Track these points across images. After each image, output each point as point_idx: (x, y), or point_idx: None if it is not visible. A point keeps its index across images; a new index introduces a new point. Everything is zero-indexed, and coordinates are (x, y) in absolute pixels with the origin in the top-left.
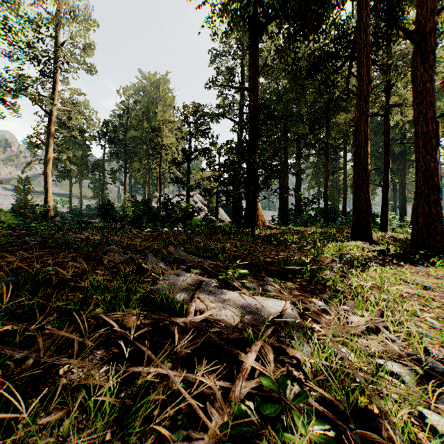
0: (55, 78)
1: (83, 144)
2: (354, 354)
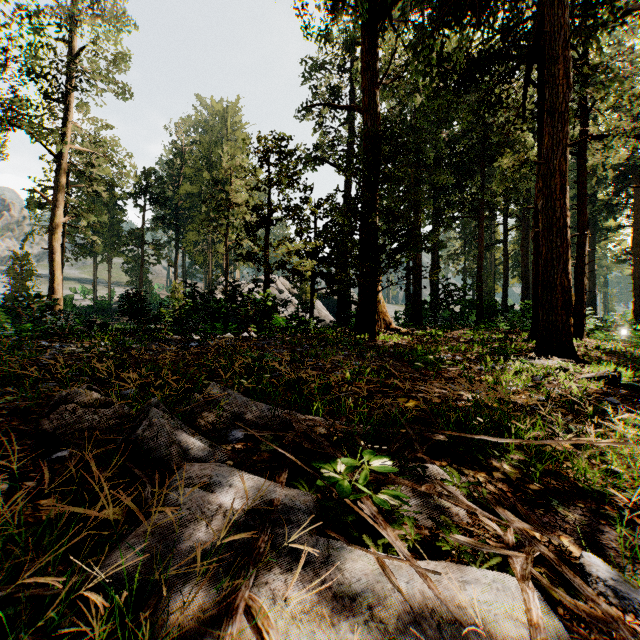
0: (65, 101)
1: (114, 205)
2: None
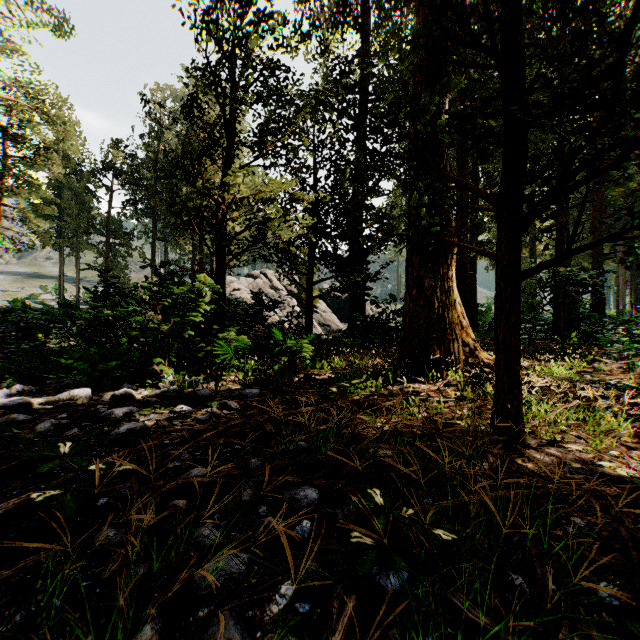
0: None
1: (83, 189)
2: None
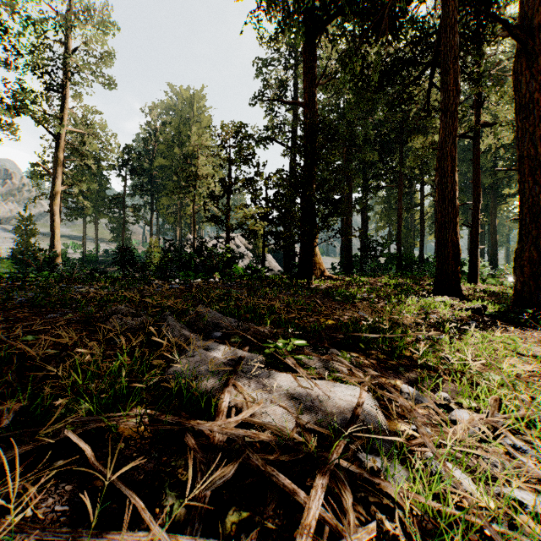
0: (63, 92)
1: (100, 175)
2: (472, 477)
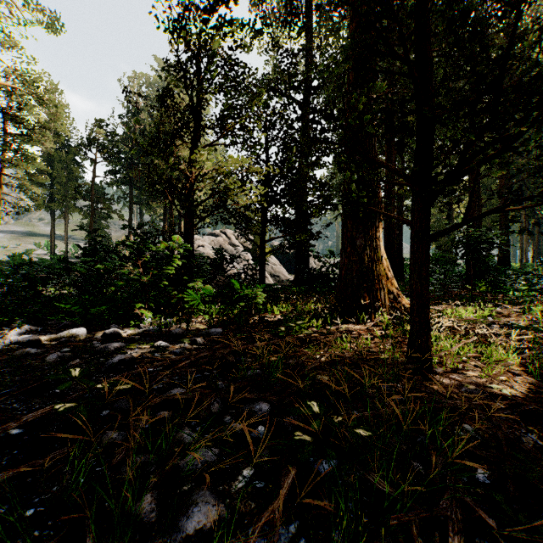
0: None
1: (71, 161)
2: None
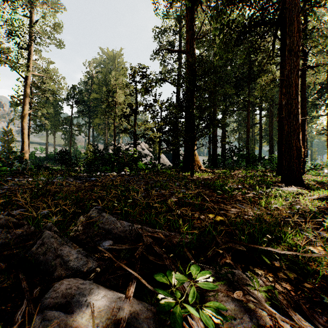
0: (30, 49)
1: (56, 104)
2: None
